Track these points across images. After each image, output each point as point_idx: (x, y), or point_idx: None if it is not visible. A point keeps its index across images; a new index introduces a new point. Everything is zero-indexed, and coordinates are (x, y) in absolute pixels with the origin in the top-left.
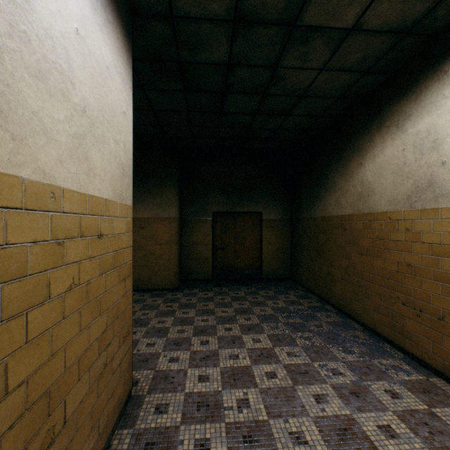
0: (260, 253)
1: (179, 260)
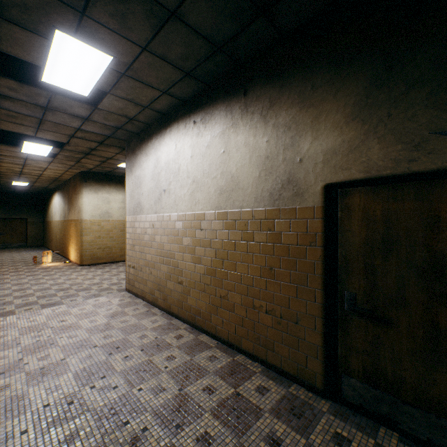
0: (27, 236)
1: None
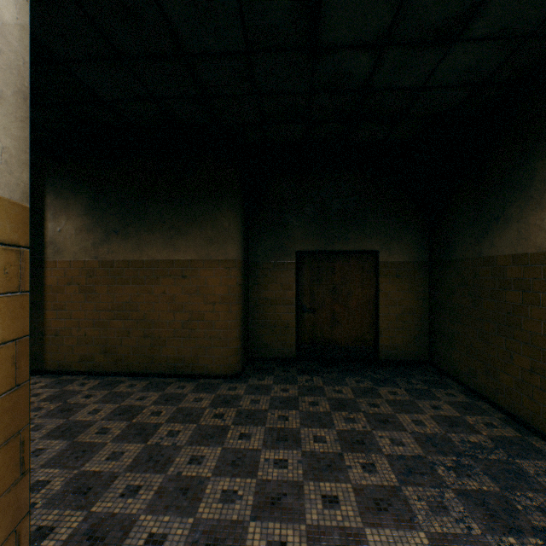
0: (375, 318)
1: (243, 328)
